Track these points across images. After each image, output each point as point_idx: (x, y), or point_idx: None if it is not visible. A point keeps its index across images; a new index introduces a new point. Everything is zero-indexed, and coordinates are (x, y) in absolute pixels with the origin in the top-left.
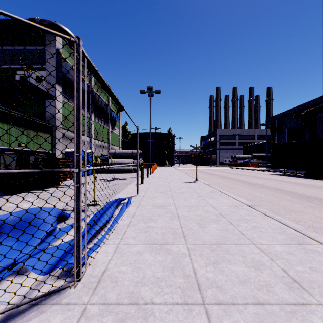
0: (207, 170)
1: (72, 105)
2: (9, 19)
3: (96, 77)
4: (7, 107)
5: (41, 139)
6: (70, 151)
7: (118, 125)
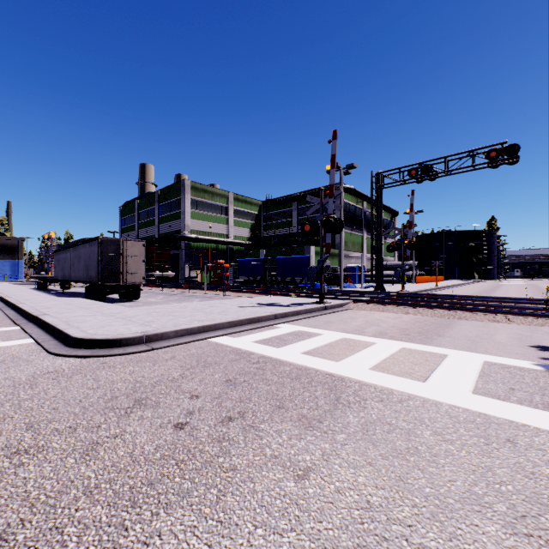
0: (516, 285)
1: (349, 231)
2: (318, 191)
3: (367, 202)
4: (316, 241)
5: (334, 259)
6: (349, 266)
7: (393, 233)
